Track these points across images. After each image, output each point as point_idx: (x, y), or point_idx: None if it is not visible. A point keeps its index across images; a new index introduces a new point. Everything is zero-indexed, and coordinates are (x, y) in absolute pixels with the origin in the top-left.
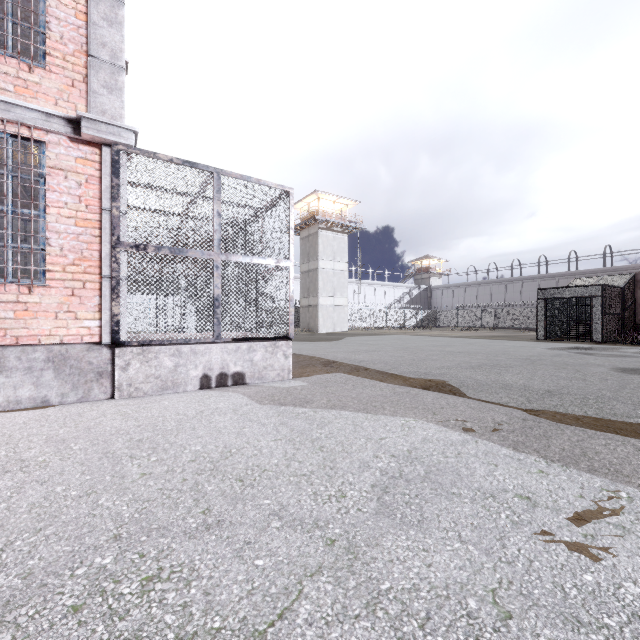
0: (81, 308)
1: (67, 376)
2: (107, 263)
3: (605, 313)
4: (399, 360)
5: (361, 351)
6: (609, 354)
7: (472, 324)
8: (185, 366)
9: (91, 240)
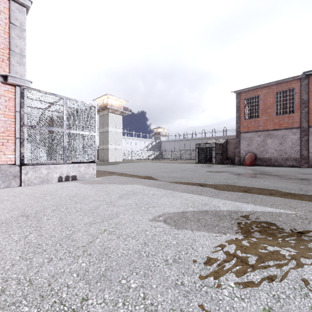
0: (6, 150)
1: (0, 177)
2: (18, 132)
3: (216, 153)
4: (139, 171)
5: (126, 168)
6: (212, 167)
7: (177, 157)
8: (52, 173)
9: (11, 123)
